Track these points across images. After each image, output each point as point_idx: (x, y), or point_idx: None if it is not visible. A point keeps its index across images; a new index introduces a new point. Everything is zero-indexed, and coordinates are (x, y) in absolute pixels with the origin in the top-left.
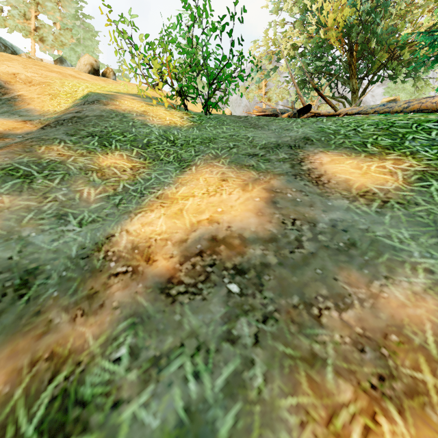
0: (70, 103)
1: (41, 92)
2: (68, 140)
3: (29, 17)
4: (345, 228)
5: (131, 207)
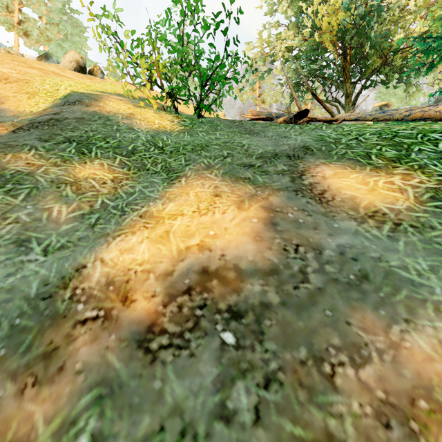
0: (49, 103)
1: (18, 90)
2: (41, 147)
3: (12, 10)
4: (354, 256)
5: (109, 228)
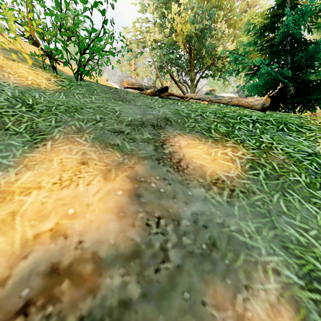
0: None
1: None
2: None
3: None
4: (205, 224)
5: None
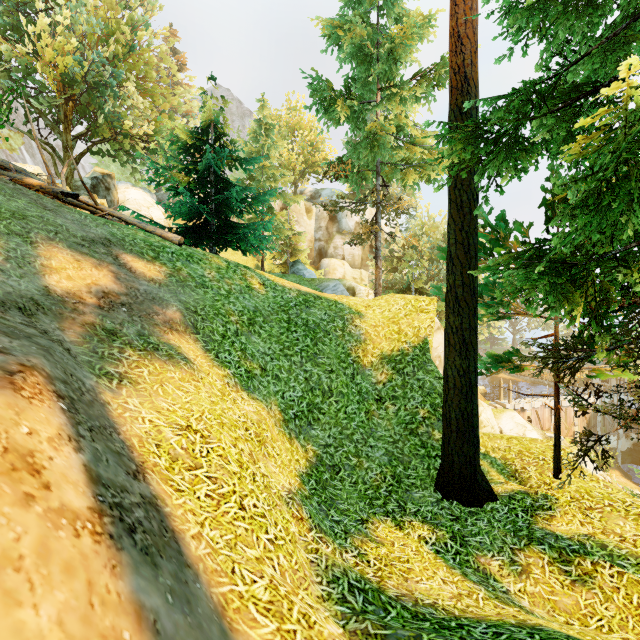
0: None
1: None
2: None
3: None
4: (150, 293)
5: (33, 270)
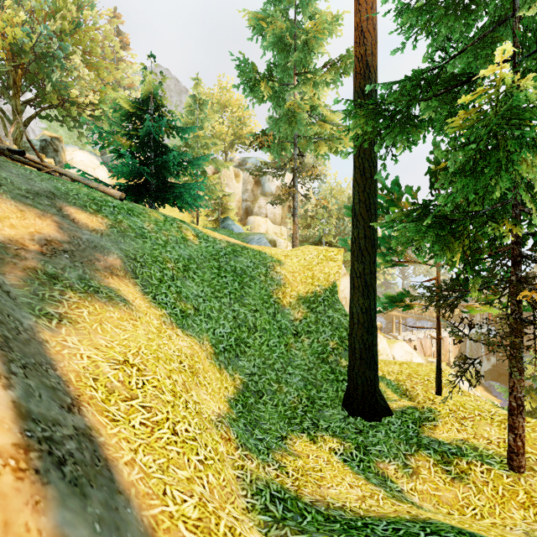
0: None
1: None
2: None
3: None
4: (92, 241)
5: None
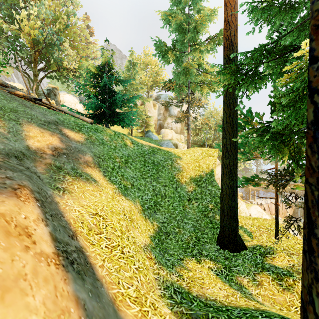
0: None
1: None
2: None
3: None
4: (77, 148)
5: (21, 137)
